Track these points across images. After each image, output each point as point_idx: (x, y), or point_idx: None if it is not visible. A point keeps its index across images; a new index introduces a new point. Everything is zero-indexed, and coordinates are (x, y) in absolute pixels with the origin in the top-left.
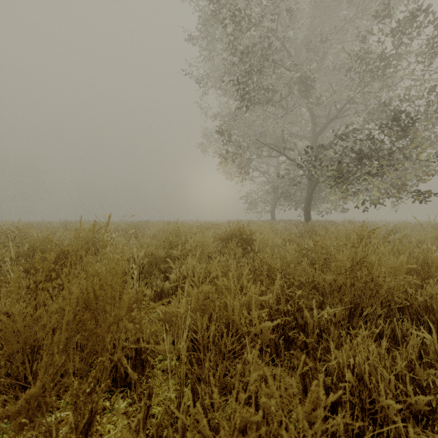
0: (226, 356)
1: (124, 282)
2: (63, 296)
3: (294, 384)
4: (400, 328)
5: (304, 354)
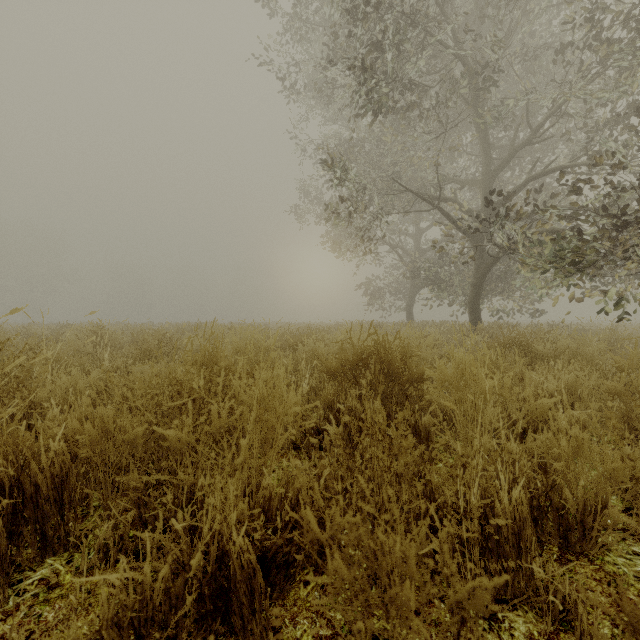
0: None
1: None
2: None
3: None
4: None
5: None
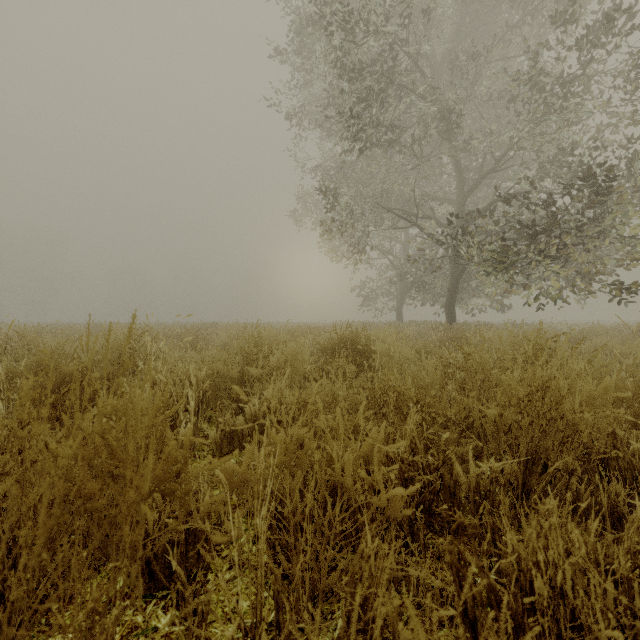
0: (332, 544)
1: (174, 416)
2: (51, 453)
3: (461, 632)
4: (606, 493)
5: (473, 565)
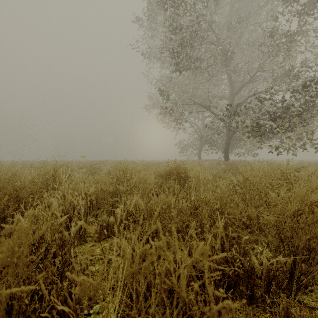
0: None
1: (72, 217)
2: None
3: None
4: None
5: None
